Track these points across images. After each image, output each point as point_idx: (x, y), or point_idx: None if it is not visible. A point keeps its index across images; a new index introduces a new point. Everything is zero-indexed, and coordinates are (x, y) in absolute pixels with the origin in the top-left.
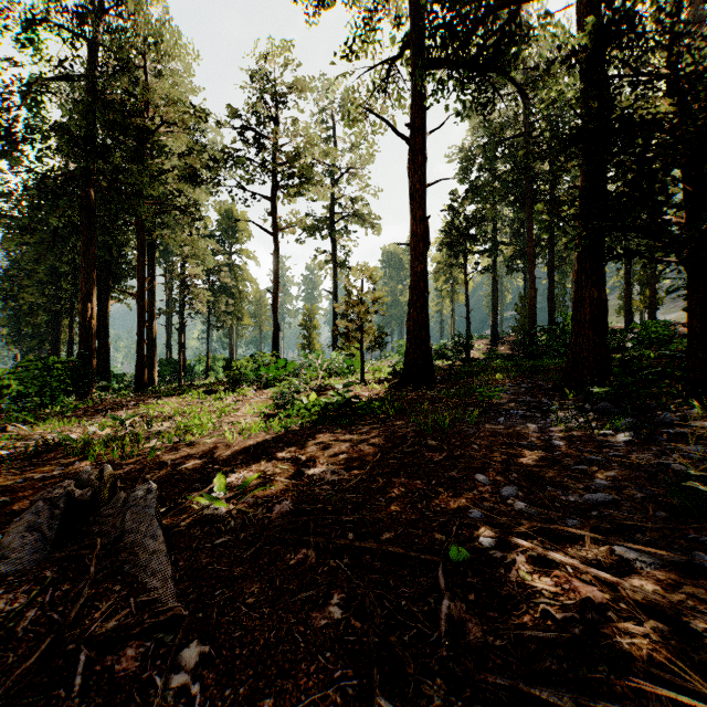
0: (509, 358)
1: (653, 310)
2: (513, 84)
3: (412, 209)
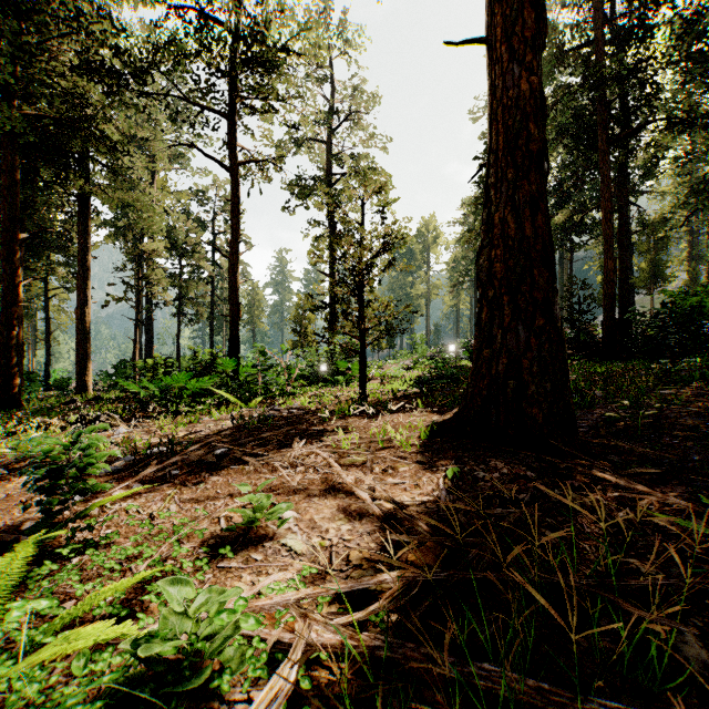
0: None
1: None
2: None
3: None
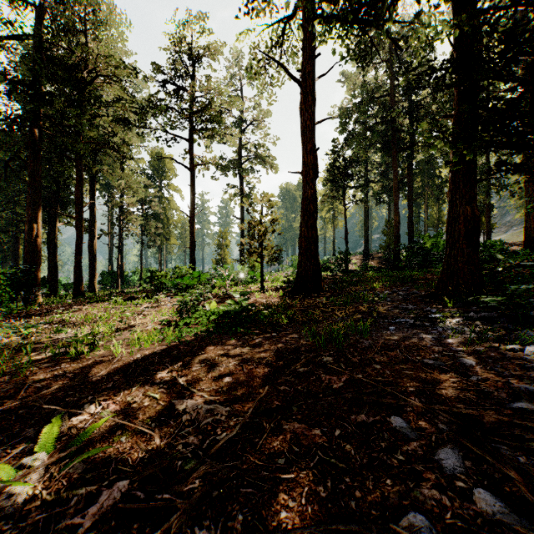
0: (378, 270)
1: (488, 233)
2: (388, 37)
3: (303, 142)
